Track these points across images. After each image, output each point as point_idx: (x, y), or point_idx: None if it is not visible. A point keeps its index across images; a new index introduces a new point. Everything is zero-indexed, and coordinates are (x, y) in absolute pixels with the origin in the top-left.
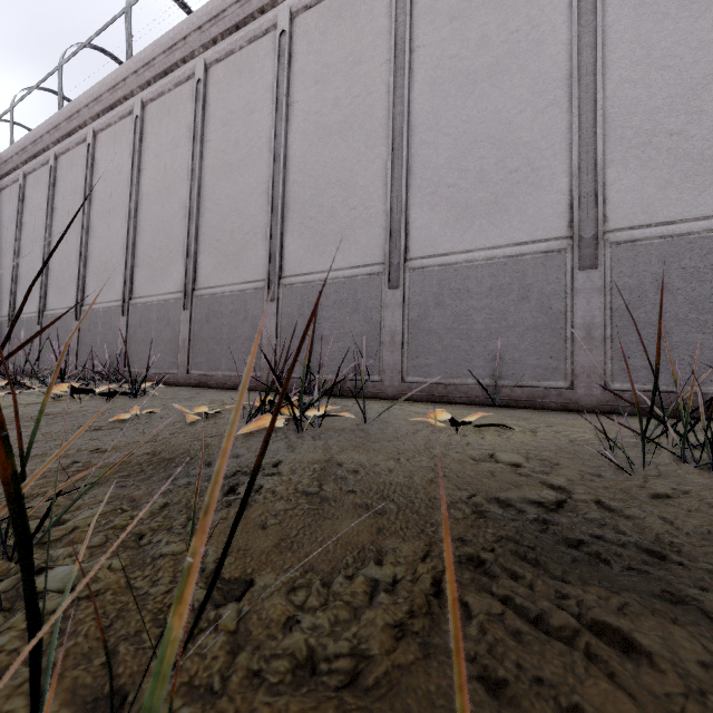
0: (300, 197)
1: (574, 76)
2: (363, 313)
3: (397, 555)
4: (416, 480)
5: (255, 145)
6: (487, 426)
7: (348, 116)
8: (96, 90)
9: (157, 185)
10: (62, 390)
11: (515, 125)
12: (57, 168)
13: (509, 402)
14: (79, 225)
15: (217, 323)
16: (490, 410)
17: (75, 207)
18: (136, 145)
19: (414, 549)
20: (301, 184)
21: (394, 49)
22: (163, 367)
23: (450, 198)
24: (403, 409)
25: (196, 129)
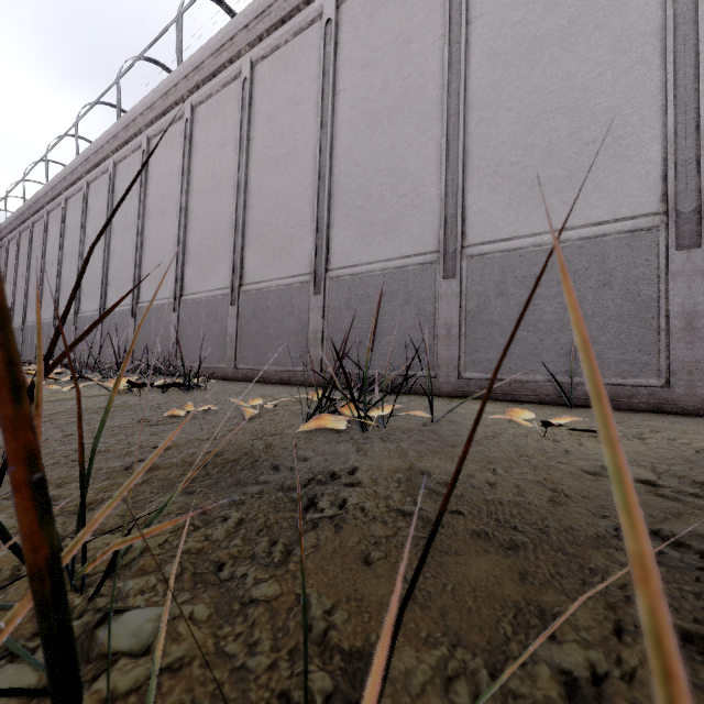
0: (346, 187)
1: (668, 27)
2: (415, 305)
3: (572, 624)
4: (531, 500)
5: (301, 138)
6: (583, 430)
7: (397, 99)
8: (150, 98)
9: (206, 185)
10: (122, 383)
11: (592, 90)
12: (115, 175)
13: (587, 402)
14: (135, 227)
15: (264, 318)
16: (567, 410)
17: (131, 211)
18: (186, 147)
19: (592, 615)
20: (348, 174)
21: (449, 23)
22: (211, 361)
23: (514, 178)
24: (466, 407)
25: (243, 127)
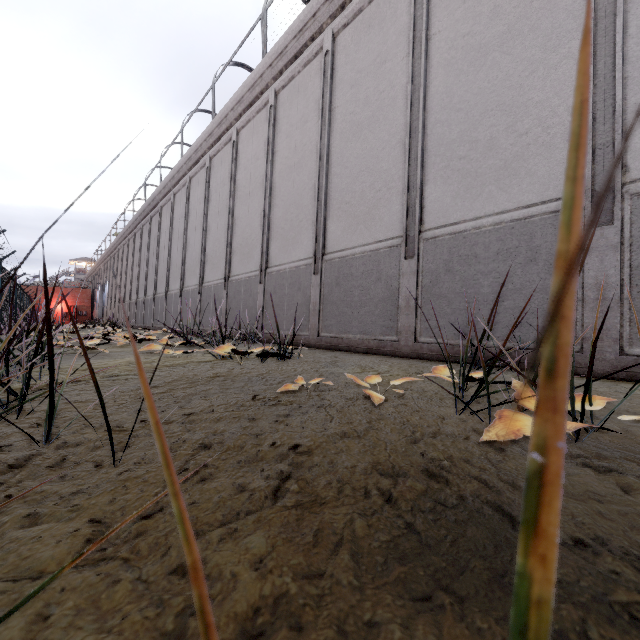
0: (444, 138)
1: None
2: (545, 263)
3: None
4: None
5: (387, 96)
6: None
7: (513, 22)
8: (239, 93)
9: (288, 162)
10: (225, 351)
11: None
12: (211, 168)
13: None
14: (226, 211)
15: (347, 286)
16: None
17: (223, 197)
18: (270, 131)
19: None
20: (445, 122)
21: None
22: (295, 329)
23: None
24: None
25: (324, 100)
